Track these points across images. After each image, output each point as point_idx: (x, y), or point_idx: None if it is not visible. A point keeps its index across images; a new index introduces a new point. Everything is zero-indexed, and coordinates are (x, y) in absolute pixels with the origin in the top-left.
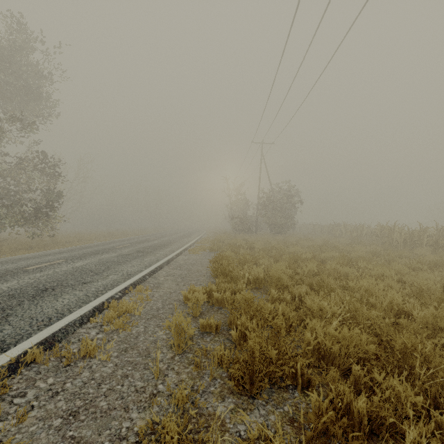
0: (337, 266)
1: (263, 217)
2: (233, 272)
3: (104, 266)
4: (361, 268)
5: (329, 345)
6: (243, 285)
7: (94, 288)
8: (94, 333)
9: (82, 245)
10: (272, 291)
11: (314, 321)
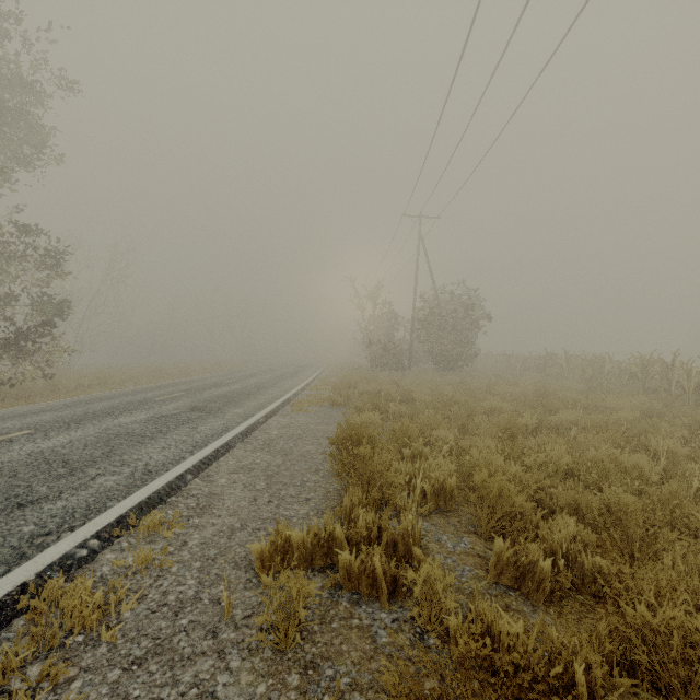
0: (613, 451)
1: (424, 342)
2: (386, 476)
3: (104, 446)
4: (659, 452)
5: None
6: (411, 508)
7: (30, 526)
8: None
9: (99, 393)
10: (496, 542)
11: None
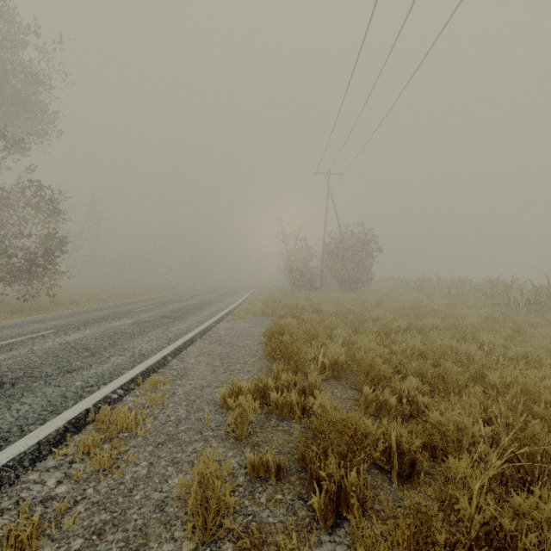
0: (452, 341)
1: (331, 269)
2: (299, 353)
3: (108, 340)
4: (485, 343)
5: (512, 529)
6: (316, 374)
7: (79, 382)
8: (52, 482)
9: (90, 306)
10: (365, 388)
11: (462, 463)
